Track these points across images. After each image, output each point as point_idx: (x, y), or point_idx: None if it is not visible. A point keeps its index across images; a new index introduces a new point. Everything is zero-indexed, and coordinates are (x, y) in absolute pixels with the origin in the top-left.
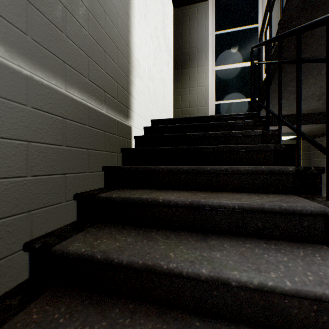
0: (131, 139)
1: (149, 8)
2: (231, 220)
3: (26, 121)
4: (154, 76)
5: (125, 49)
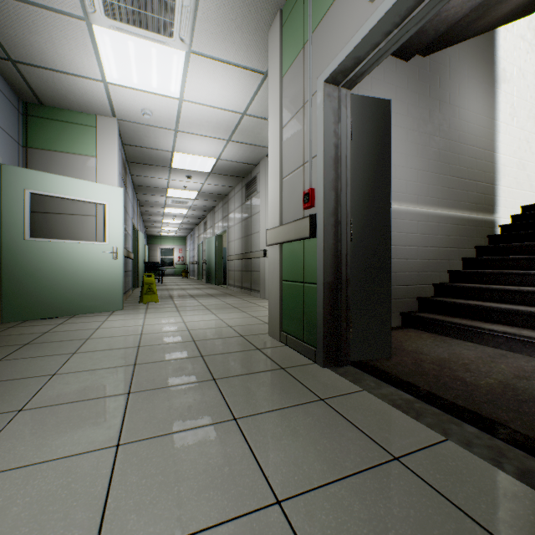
0: (495, 228)
1: (517, 106)
2: None
3: (447, 229)
4: (526, 162)
5: (490, 167)
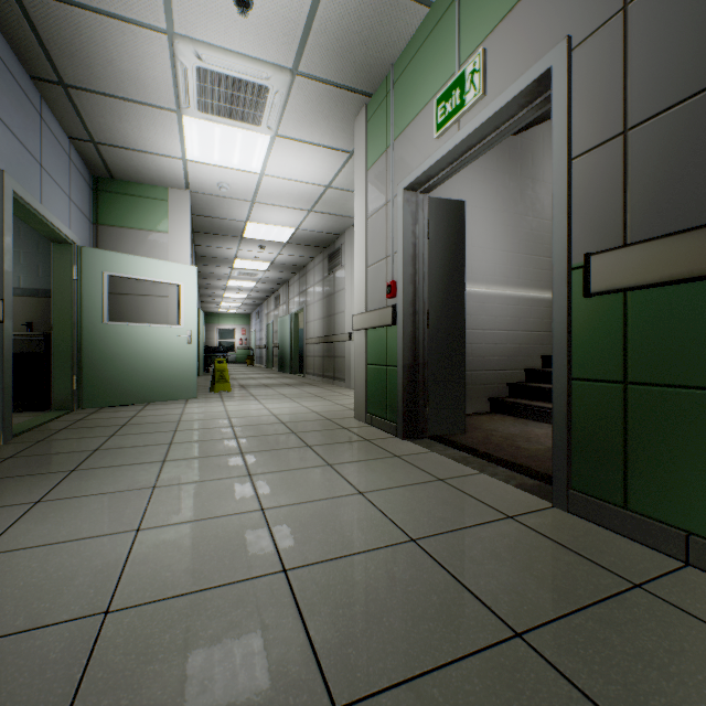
0: None
1: None
2: None
3: (541, 312)
4: None
5: None
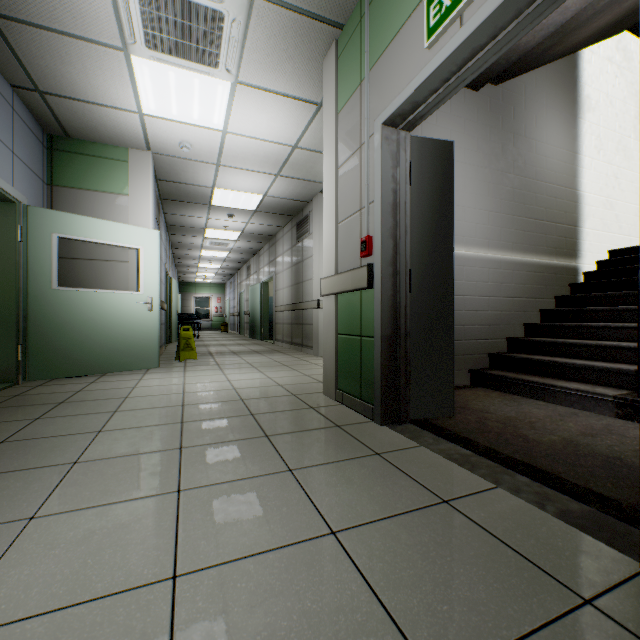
0: (578, 275)
1: (604, 137)
2: (635, 316)
3: (523, 277)
4: (614, 200)
5: (572, 207)
